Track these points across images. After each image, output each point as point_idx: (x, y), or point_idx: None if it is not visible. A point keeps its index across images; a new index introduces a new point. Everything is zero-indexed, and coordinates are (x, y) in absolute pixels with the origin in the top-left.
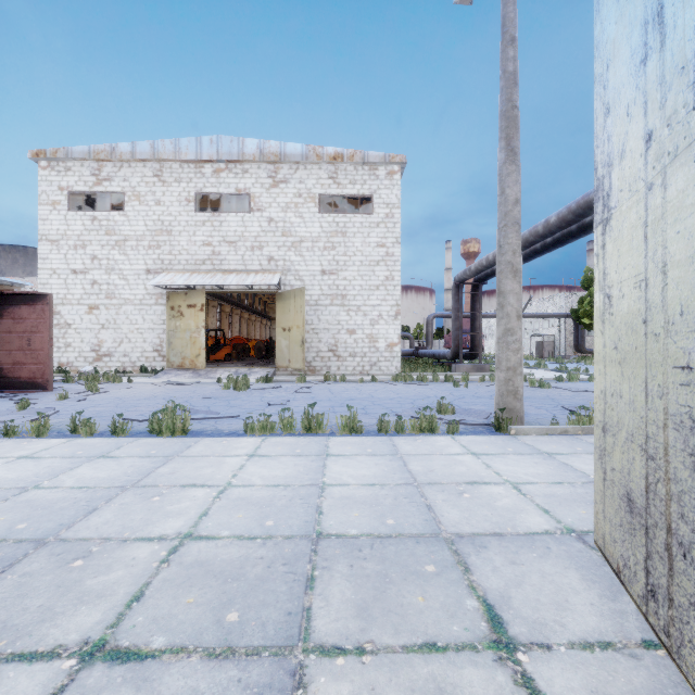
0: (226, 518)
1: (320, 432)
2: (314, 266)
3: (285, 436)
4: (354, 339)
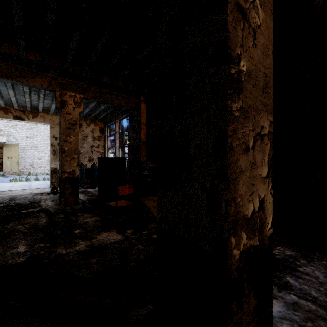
0: (17, 185)
1: (29, 181)
2: (23, 135)
3: (21, 182)
4: (41, 161)
